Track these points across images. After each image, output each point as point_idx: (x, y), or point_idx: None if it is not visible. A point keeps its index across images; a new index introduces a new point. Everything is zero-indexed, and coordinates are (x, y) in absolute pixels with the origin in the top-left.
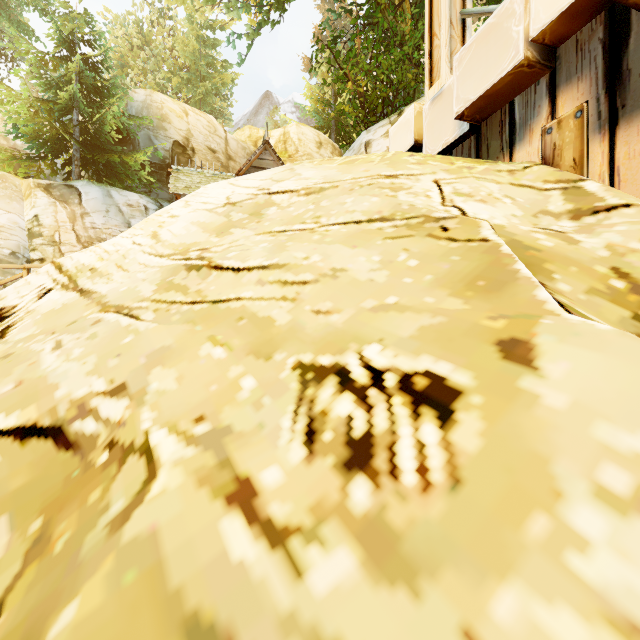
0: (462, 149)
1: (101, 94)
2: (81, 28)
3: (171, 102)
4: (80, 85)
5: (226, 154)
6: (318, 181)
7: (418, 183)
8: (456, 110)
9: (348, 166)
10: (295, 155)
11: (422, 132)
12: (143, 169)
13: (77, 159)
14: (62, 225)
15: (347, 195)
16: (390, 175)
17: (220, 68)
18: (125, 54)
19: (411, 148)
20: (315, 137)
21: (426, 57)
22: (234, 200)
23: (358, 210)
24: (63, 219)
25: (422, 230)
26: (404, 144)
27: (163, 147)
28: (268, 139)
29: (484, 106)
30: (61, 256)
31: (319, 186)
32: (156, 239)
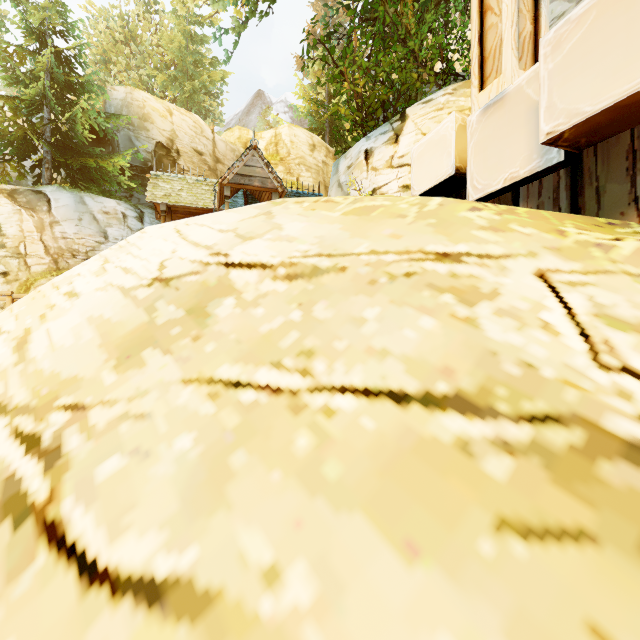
0: (540, 188)
1: (75, 91)
2: (53, 19)
3: (154, 100)
4: (51, 81)
5: (214, 156)
6: (309, 249)
7: (506, 277)
8: (547, 129)
9: (360, 220)
10: (287, 158)
11: (466, 156)
12: (123, 172)
13: (48, 161)
14: (28, 235)
15: (365, 297)
16: (445, 253)
17: (209, 65)
18: (108, 49)
19: (448, 178)
20: (308, 139)
21: (474, 43)
22: (169, 273)
23: (394, 352)
24: (29, 228)
25: (610, 505)
26: (436, 172)
27: (145, 149)
28: (255, 144)
29: (604, 123)
30: (27, 269)
31: (311, 263)
32: (19, 353)
